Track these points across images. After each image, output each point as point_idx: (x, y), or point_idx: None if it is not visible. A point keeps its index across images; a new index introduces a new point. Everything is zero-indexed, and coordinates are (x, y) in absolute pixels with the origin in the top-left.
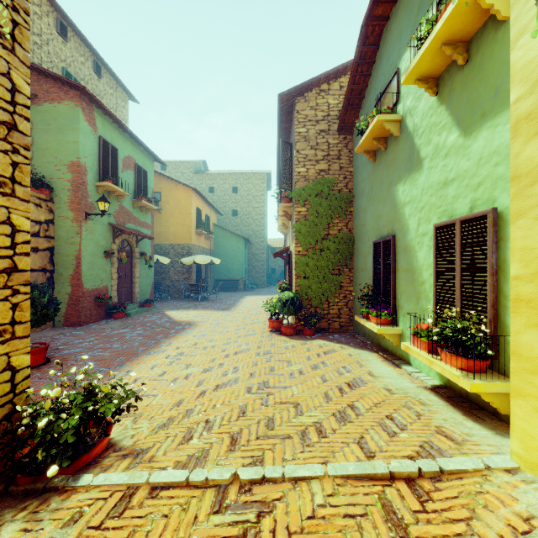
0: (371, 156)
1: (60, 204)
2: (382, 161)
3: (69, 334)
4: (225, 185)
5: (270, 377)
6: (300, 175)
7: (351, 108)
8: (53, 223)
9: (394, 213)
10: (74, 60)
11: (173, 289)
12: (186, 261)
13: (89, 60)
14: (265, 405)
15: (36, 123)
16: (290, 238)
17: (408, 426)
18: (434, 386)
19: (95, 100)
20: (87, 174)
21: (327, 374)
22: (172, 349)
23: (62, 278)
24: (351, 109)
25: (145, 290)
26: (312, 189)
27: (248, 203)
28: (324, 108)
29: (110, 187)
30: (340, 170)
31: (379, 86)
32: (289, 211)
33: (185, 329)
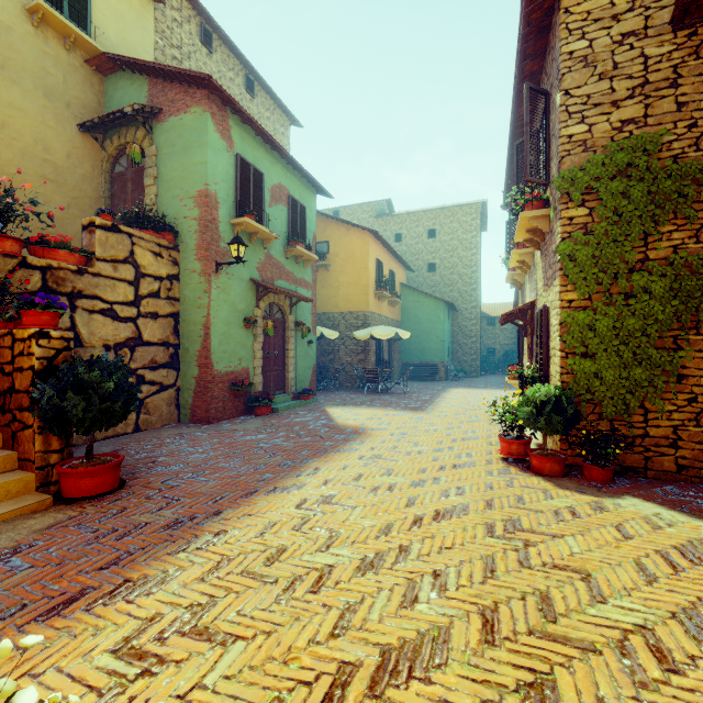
0: None
1: (186, 253)
2: None
3: (187, 435)
4: (418, 229)
5: (551, 652)
6: (572, 141)
7: None
8: (178, 279)
9: None
10: (221, 77)
11: (344, 375)
12: (360, 335)
13: (240, 76)
14: None
15: (161, 147)
16: (538, 283)
17: None
18: None
19: (228, 99)
20: (218, 208)
21: None
22: (316, 484)
23: (188, 356)
24: None
25: (303, 375)
26: (602, 165)
27: (451, 252)
28: None
29: (249, 224)
30: (676, 110)
31: None
32: (542, 225)
33: (348, 442)
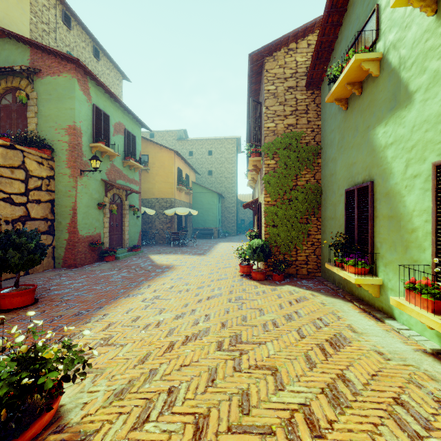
0: (342, 104)
1: (59, 163)
2: (356, 107)
3: (64, 275)
4: (202, 149)
5: (242, 328)
6: (269, 130)
7: (320, 61)
8: (54, 179)
9: (372, 158)
10: (76, 46)
11: (158, 236)
12: (168, 213)
13: (89, 46)
14: (237, 370)
15: (40, 93)
16: (259, 190)
17: (433, 422)
18: (435, 350)
19: (88, 72)
20: (82, 136)
21: (303, 327)
22: (150, 292)
23: (61, 226)
24: (320, 63)
25: (134, 237)
26: (280, 143)
27: (221, 164)
28: (292, 65)
29: (102, 147)
30: (307, 124)
31: (352, 32)
32: (258, 165)
33: (164, 272)
